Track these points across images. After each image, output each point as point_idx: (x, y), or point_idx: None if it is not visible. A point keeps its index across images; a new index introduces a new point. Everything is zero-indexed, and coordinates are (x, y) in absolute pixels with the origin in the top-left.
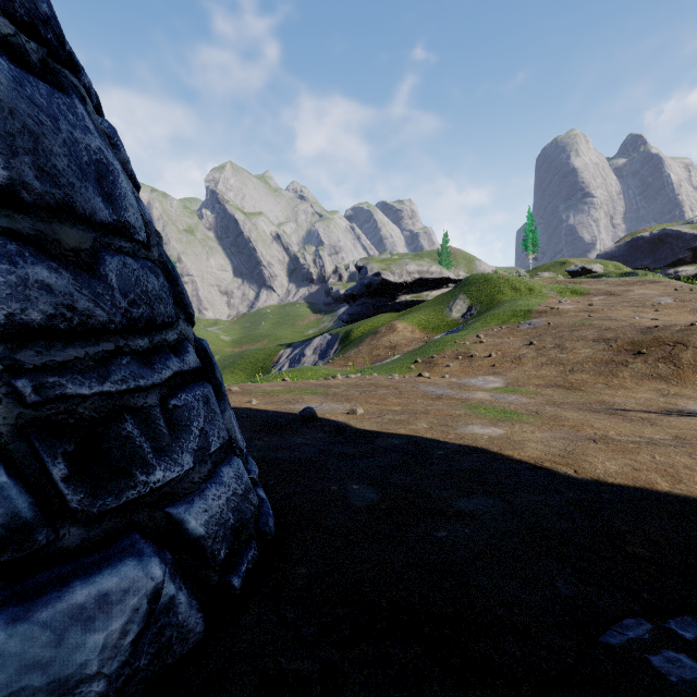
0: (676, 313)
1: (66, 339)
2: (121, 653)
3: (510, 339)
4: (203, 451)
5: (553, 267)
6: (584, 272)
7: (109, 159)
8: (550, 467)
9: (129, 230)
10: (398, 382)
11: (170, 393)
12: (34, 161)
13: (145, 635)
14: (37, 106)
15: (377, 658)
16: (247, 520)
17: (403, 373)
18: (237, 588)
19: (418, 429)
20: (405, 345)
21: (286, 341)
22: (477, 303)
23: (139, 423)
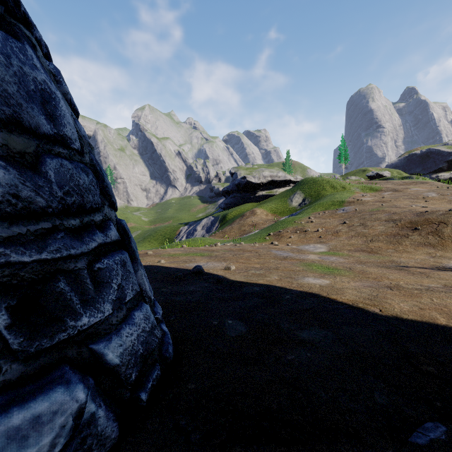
0: (439, 202)
1: (12, 219)
2: None
3: (330, 219)
4: (120, 300)
5: (358, 173)
6: (378, 176)
7: (52, 89)
8: (363, 307)
9: (66, 140)
10: (257, 248)
11: (95, 259)
12: None
13: (70, 445)
14: None
15: None
16: (153, 349)
17: (261, 242)
18: (144, 401)
19: (272, 280)
20: (262, 224)
21: (185, 221)
22: (309, 196)
23: (70, 281)
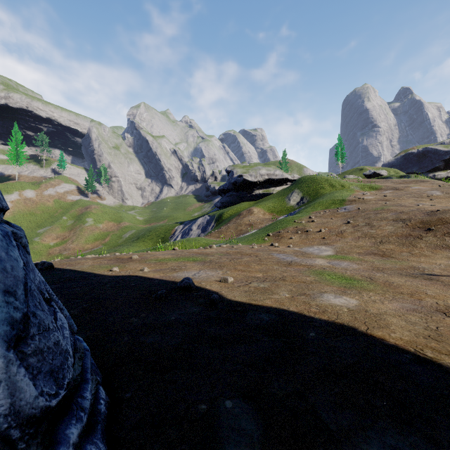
0: (445, 201)
1: None
2: None
3: (332, 219)
4: None
5: (355, 172)
6: (375, 175)
7: None
8: (436, 359)
9: None
10: (257, 251)
11: None
12: None
13: None
14: None
15: None
16: None
17: (259, 243)
18: None
19: (282, 300)
20: (259, 223)
21: (180, 220)
22: (307, 195)
23: None
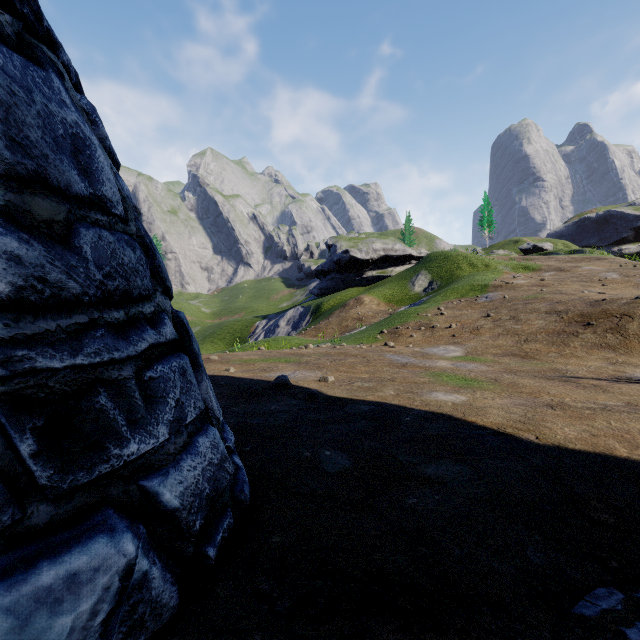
0: (622, 287)
1: (37, 311)
2: (90, 635)
3: (468, 311)
4: (178, 422)
5: (507, 245)
6: (535, 250)
7: (86, 134)
8: (512, 433)
9: (105, 204)
10: (365, 351)
11: (146, 365)
12: (5, 131)
13: (116, 613)
14: (10, 76)
15: (352, 634)
16: (223, 488)
17: (370, 342)
18: (213, 558)
19: (386, 396)
20: (372, 317)
21: (262, 313)
22: (438, 278)
23: (114, 395)
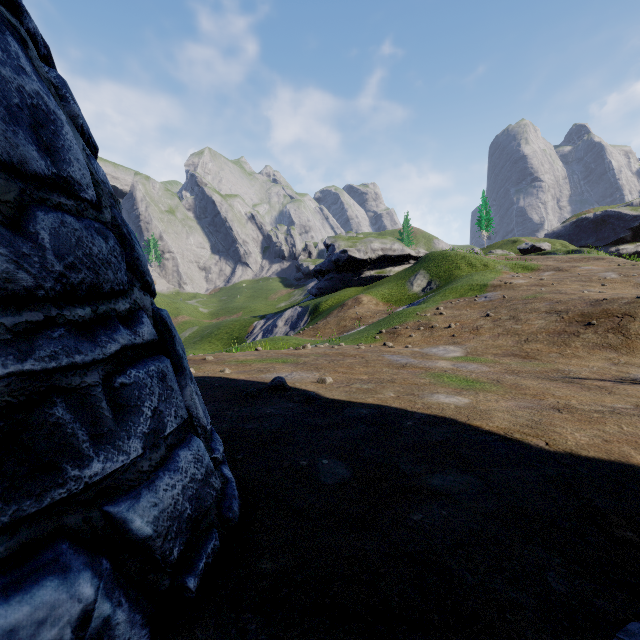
0: (621, 287)
1: None
2: None
3: (467, 311)
4: (155, 434)
5: (505, 245)
6: (533, 250)
7: (50, 107)
8: (521, 439)
9: (72, 186)
10: (364, 352)
11: (117, 370)
12: None
13: None
14: None
15: None
16: (208, 507)
17: (368, 342)
18: (193, 590)
19: (386, 398)
20: (370, 317)
21: (260, 313)
22: (436, 278)
23: (74, 406)
